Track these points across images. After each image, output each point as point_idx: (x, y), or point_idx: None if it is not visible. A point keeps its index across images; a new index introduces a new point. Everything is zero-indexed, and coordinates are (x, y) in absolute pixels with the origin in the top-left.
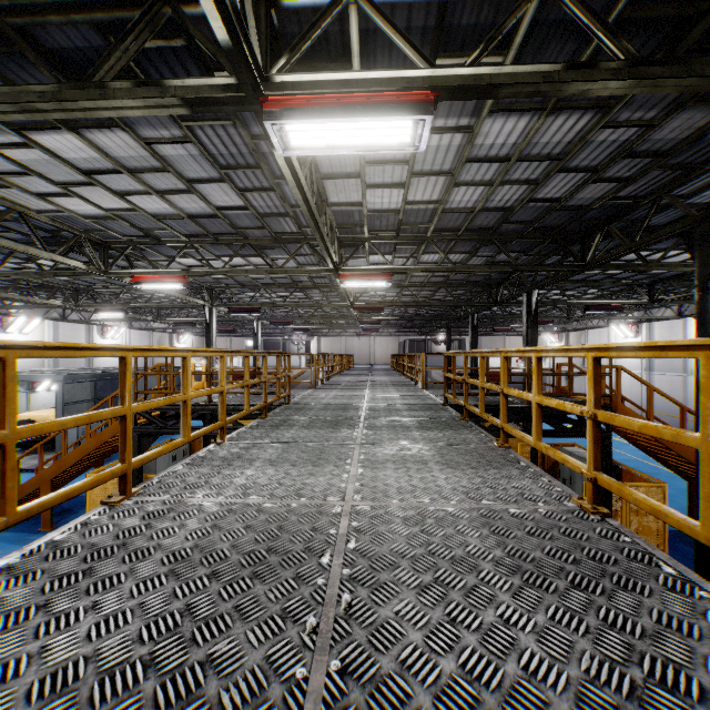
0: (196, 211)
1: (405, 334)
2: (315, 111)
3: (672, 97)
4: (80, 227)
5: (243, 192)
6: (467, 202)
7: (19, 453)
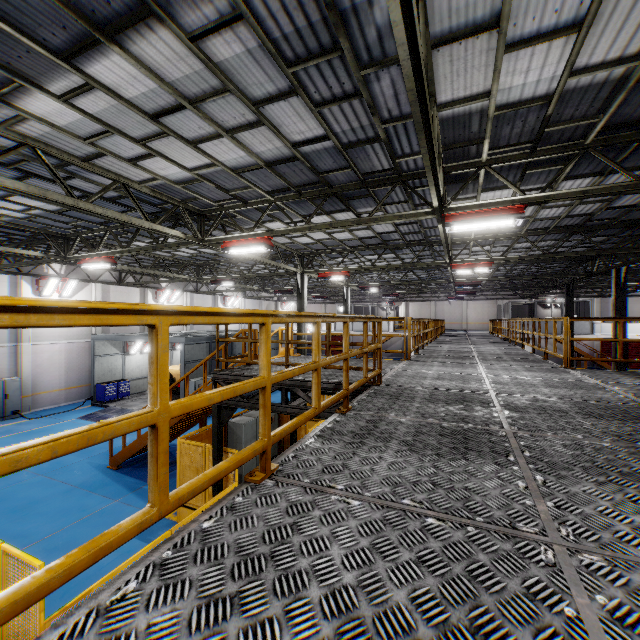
0: (273, 155)
1: (503, 297)
2: None
3: None
4: (178, 197)
5: (320, 108)
6: None
7: None
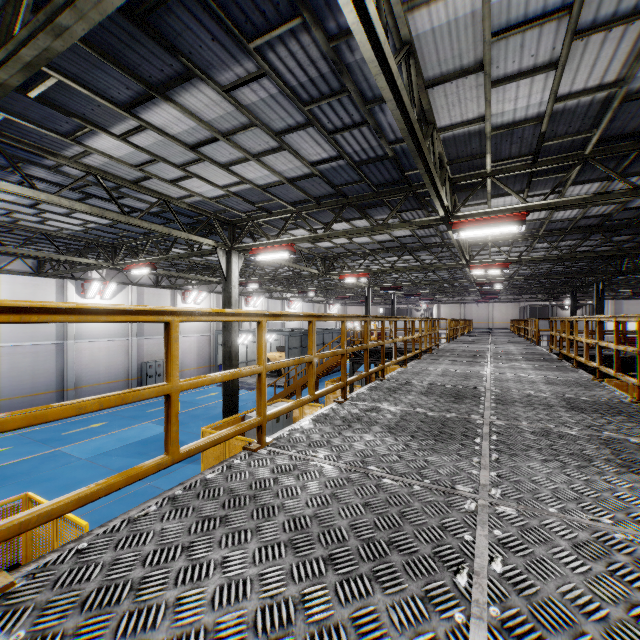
0: (383, 239)
1: (526, 300)
2: (474, 228)
3: None
4: (317, 252)
5: (414, 230)
6: (568, 216)
7: None
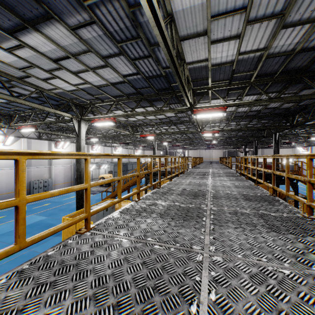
0: (161, 118)
1: (226, 148)
2: (203, 113)
3: (298, 88)
4: (129, 123)
5: (176, 114)
6: (244, 110)
7: (99, 187)
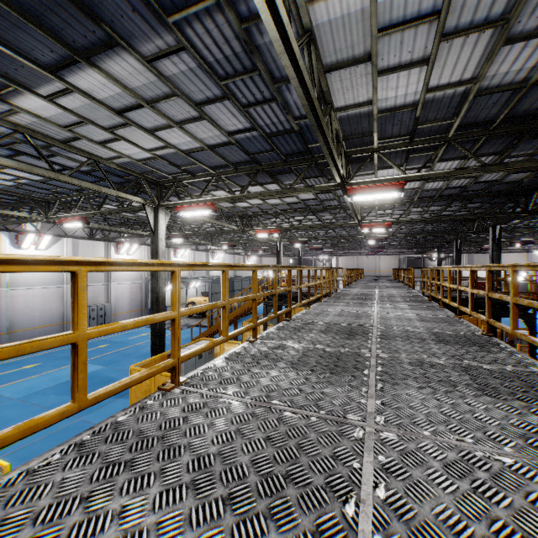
0: (291, 201)
1: (404, 253)
2: (364, 193)
3: (536, 146)
4: (236, 211)
5: (317, 194)
6: (436, 186)
7: (188, 318)
